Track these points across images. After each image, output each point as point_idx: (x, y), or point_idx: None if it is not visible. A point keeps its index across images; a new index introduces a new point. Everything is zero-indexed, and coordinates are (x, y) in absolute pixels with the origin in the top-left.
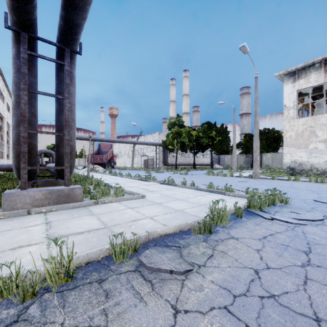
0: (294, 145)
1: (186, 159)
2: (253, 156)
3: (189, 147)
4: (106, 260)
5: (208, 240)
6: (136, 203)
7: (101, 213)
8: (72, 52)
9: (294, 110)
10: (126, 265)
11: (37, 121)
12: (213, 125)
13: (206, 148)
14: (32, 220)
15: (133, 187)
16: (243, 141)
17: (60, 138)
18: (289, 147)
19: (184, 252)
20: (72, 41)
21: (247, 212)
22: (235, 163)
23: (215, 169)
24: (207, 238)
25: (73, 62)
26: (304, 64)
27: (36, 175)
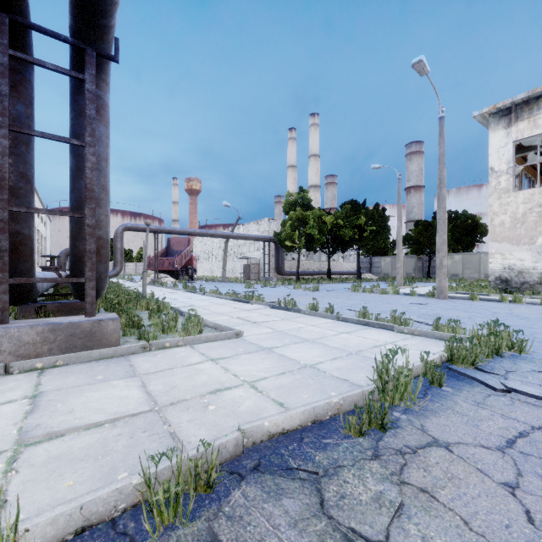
0: (508, 239)
1: (314, 264)
2: (429, 258)
3: (320, 244)
4: (133, 517)
5: (382, 452)
6: (223, 349)
7: (152, 371)
8: (100, 56)
9: (509, 177)
10: (181, 539)
11: (33, 190)
12: (361, 206)
13: (350, 245)
14: (8, 388)
15: (222, 315)
16: (414, 233)
17: (77, 223)
18: (500, 242)
19: (329, 492)
20: (97, 32)
21: (447, 371)
22: (400, 270)
23: (364, 281)
24: (377, 443)
25: (103, 78)
26: (528, 93)
27: (32, 294)
